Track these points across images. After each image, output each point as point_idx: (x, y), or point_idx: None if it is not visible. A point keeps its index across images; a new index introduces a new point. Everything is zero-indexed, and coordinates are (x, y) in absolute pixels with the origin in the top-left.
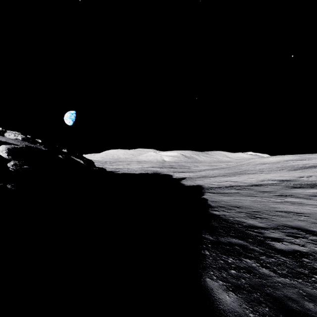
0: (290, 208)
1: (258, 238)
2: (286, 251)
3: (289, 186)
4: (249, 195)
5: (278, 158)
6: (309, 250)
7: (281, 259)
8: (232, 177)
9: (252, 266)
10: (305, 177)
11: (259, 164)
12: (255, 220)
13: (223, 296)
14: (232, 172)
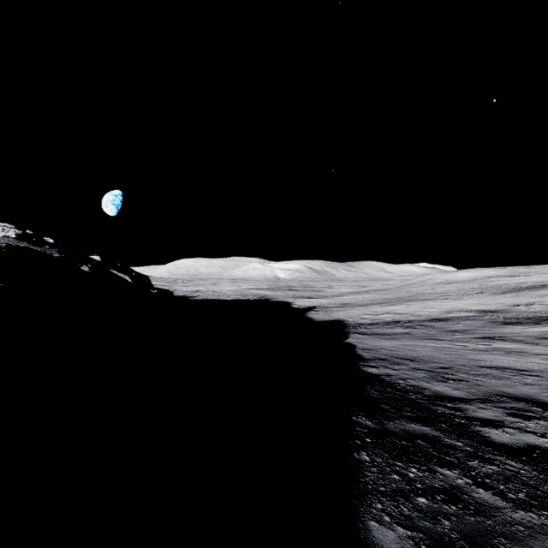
0: (505, 361)
1: (456, 422)
2: (514, 447)
3: (497, 322)
4: (429, 337)
5: (472, 273)
6: None
7: (509, 467)
8: (395, 306)
9: (458, 484)
10: (523, 305)
11: (441, 283)
12: (445, 385)
13: None
14: (394, 296)
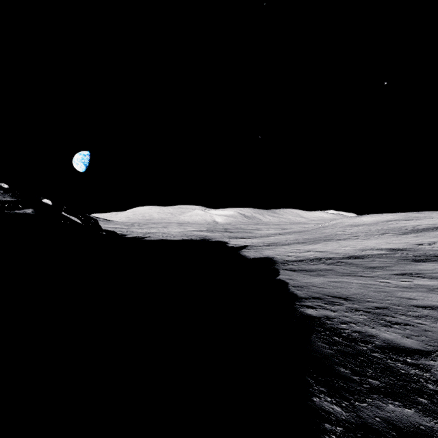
0: (435, 300)
1: (431, 389)
2: None
3: (409, 259)
4: (352, 274)
5: (374, 218)
6: None
7: None
8: (315, 245)
9: None
10: (426, 244)
11: (349, 226)
12: (392, 330)
13: None
14: (313, 237)
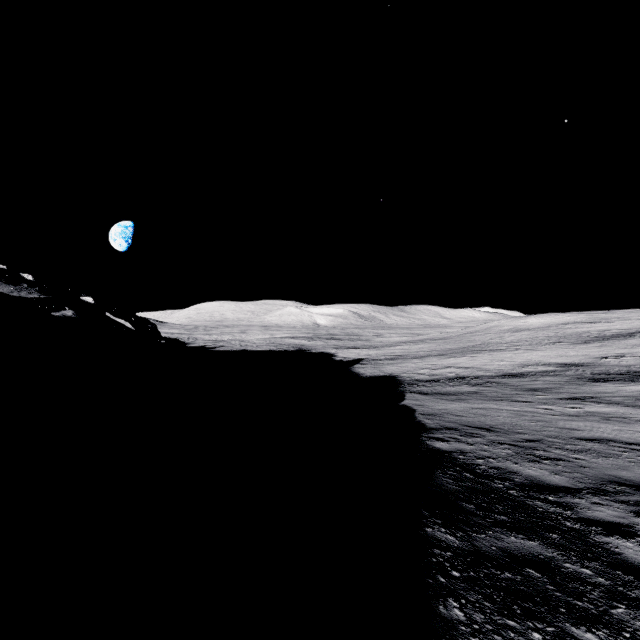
0: (607, 431)
1: (568, 527)
2: None
3: (584, 378)
4: (504, 398)
5: (545, 319)
6: None
7: None
8: (458, 358)
9: None
10: (612, 357)
11: (509, 330)
12: (539, 466)
13: None
14: (456, 347)
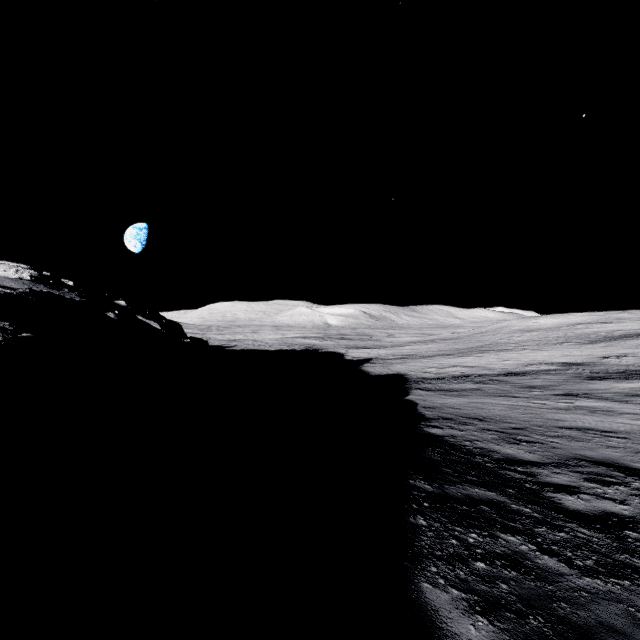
0: (588, 422)
1: (526, 487)
2: (588, 514)
3: (582, 377)
4: (502, 394)
5: (556, 320)
6: (636, 512)
7: (580, 534)
8: (465, 358)
9: (521, 550)
10: (614, 356)
11: (519, 331)
12: (517, 447)
13: (463, 627)
14: (464, 347)
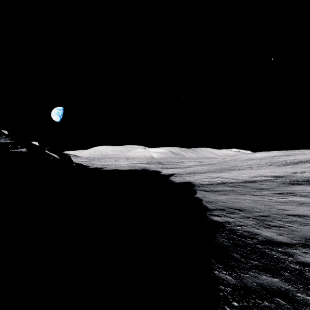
0: (302, 210)
1: (292, 267)
2: None
3: (286, 183)
4: (246, 193)
5: (264, 154)
6: None
7: None
8: (222, 173)
9: None
10: (299, 172)
11: (246, 160)
12: (270, 230)
13: None
14: (220, 167)
